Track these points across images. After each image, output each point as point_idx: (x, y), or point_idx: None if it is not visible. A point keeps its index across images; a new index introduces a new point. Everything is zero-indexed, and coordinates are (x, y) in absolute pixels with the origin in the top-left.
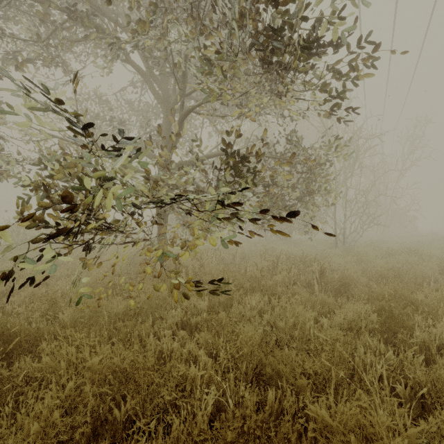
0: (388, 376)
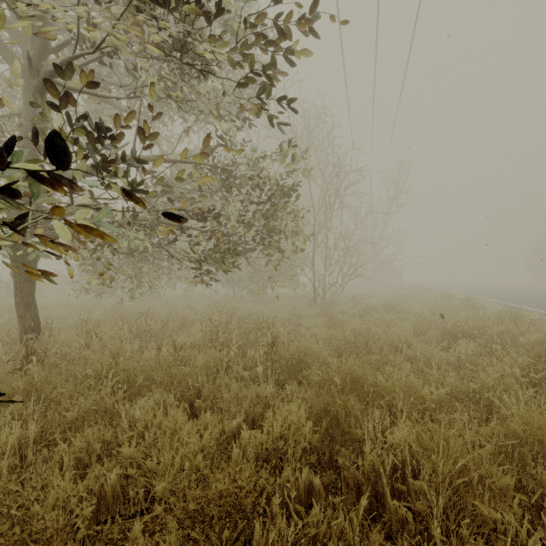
0: None
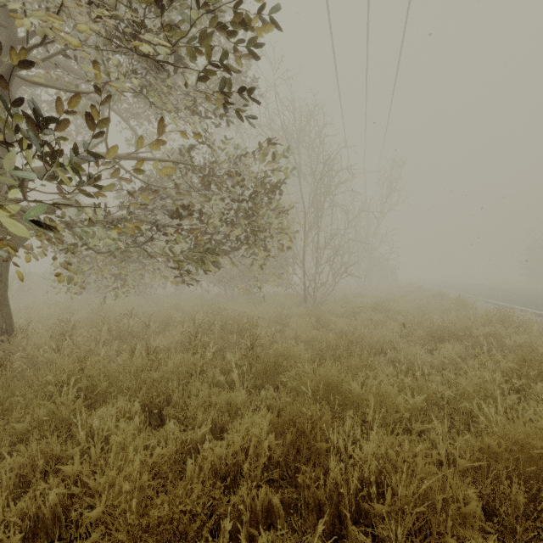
0: None
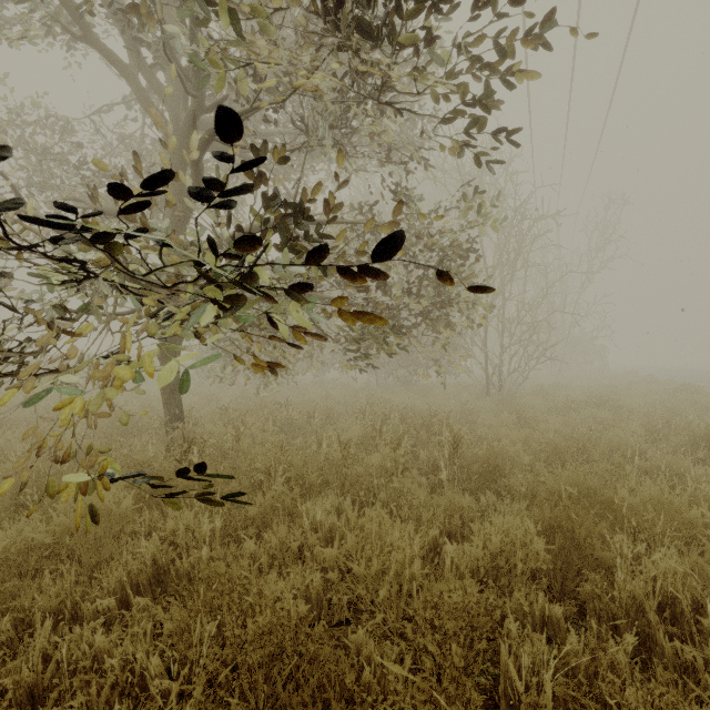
0: (567, 698)
